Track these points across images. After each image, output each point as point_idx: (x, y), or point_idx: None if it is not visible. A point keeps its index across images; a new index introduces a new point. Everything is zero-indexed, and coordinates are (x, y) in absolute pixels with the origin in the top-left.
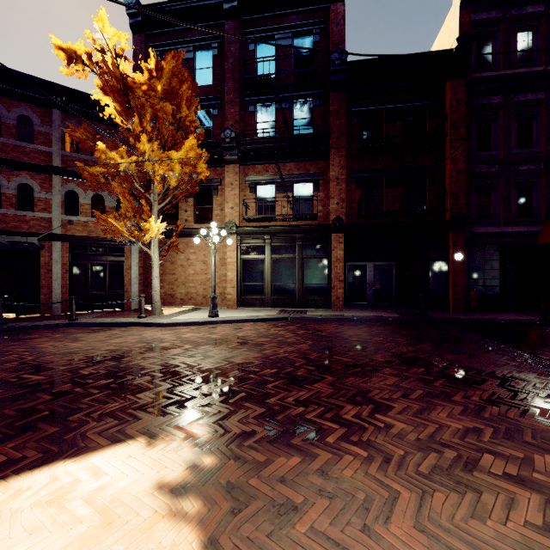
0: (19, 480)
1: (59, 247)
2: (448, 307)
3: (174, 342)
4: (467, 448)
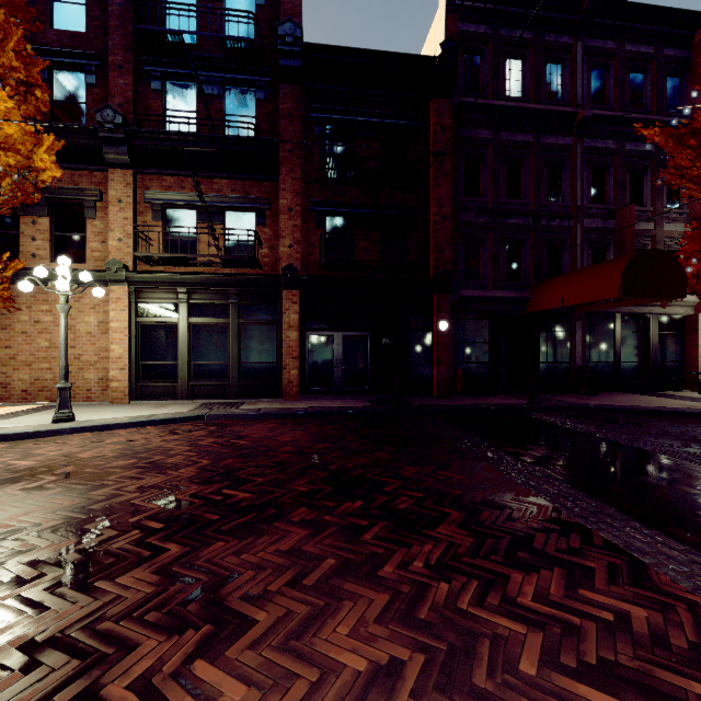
0: None
1: None
2: (432, 390)
3: None
4: None
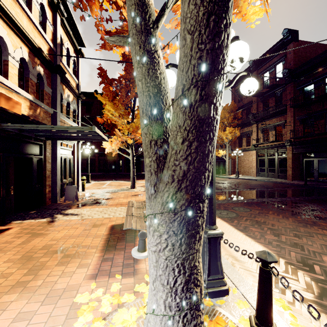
0: None
1: None
2: None
3: None
4: None
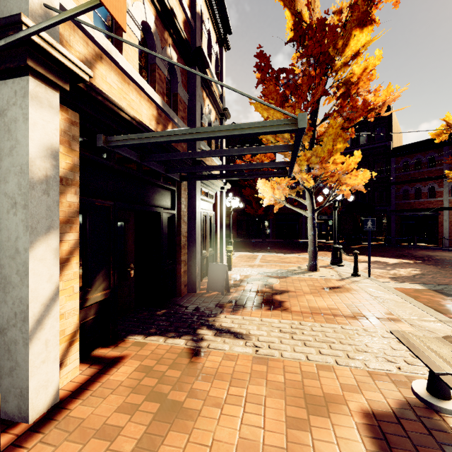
0: (386, 258)
1: (447, 213)
2: None
3: None
4: None
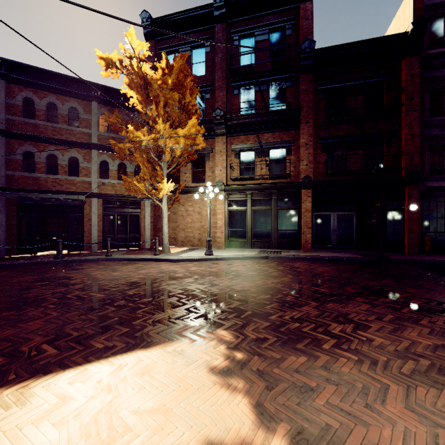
0: (118, 359)
1: (96, 203)
2: (403, 250)
3: (185, 273)
4: (438, 358)
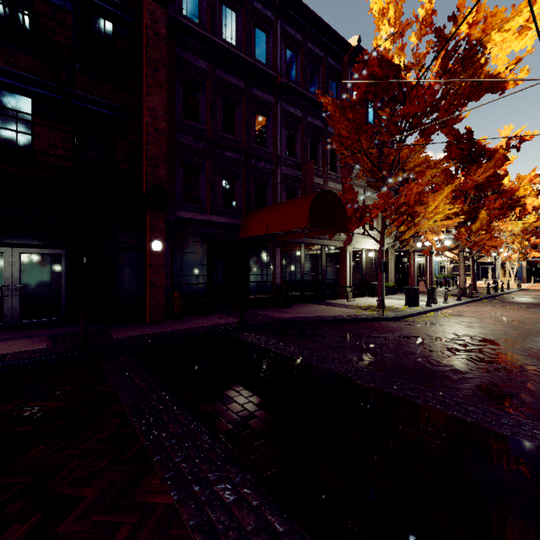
0: None
1: None
2: (144, 316)
3: None
4: None
